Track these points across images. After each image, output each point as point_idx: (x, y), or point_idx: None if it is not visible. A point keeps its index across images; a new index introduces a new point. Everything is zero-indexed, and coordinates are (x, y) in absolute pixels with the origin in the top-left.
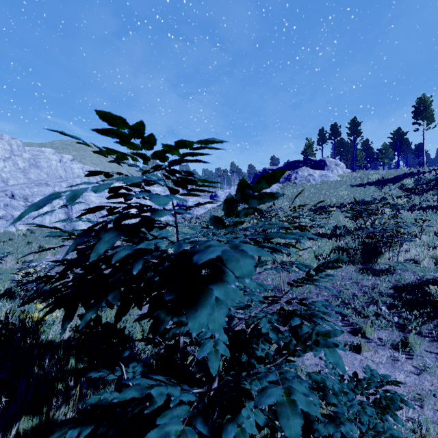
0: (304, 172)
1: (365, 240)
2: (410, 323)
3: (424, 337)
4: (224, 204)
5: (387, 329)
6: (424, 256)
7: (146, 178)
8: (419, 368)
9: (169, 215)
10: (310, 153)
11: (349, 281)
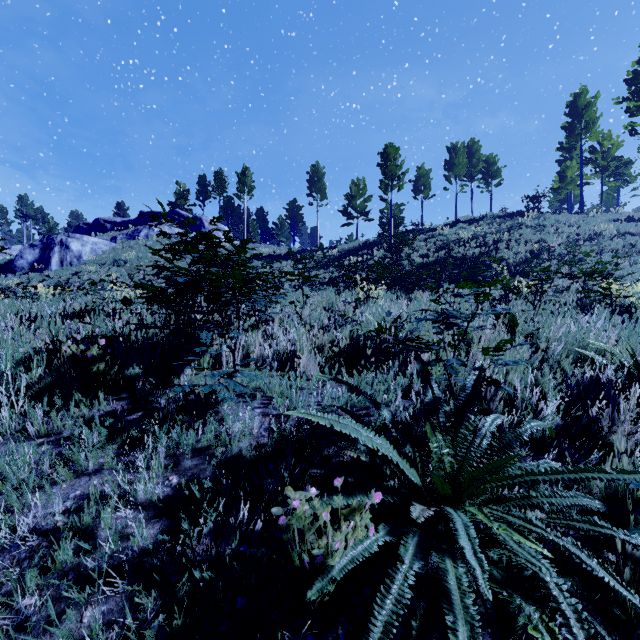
0: (165, 229)
1: None
2: None
3: None
4: None
5: None
6: (302, 350)
7: None
8: None
9: None
10: (185, 210)
11: None
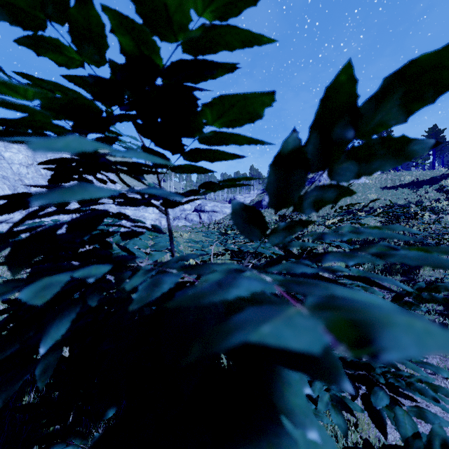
0: None
1: None
2: None
3: None
4: (272, 173)
5: (438, 354)
6: None
7: (56, 97)
8: None
9: (187, 220)
10: None
11: (387, 295)
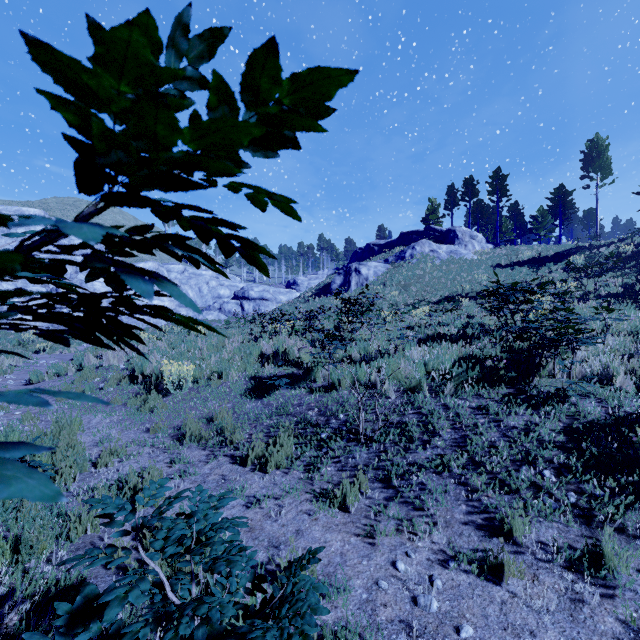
0: (425, 247)
1: (512, 344)
2: (602, 506)
3: (633, 540)
4: None
5: (556, 520)
6: (615, 371)
7: None
8: (633, 625)
9: (222, 312)
10: (434, 222)
11: (483, 418)
